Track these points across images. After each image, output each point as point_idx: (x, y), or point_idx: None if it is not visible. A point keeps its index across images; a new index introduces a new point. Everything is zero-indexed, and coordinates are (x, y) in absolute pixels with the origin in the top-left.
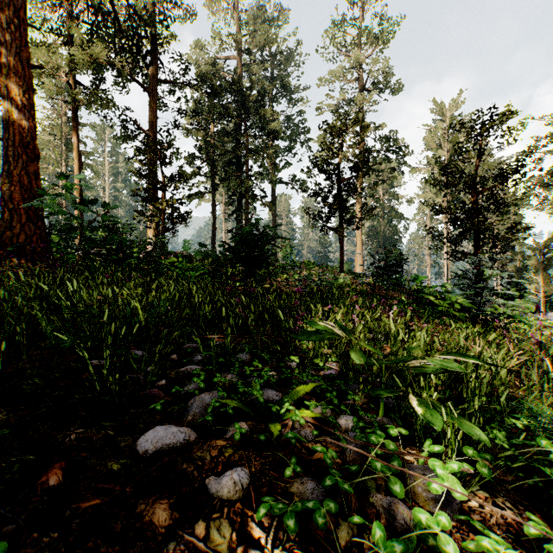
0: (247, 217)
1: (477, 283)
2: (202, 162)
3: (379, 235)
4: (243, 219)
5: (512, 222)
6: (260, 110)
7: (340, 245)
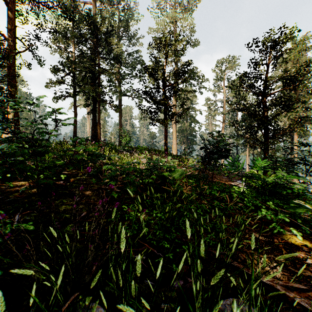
0: (99, 115)
1: (311, 170)
2: (65, 74)
3: (185, 132)
4: (100, 119)
5: (301, 116)
6: (108, 39)
7: (165, 134)
